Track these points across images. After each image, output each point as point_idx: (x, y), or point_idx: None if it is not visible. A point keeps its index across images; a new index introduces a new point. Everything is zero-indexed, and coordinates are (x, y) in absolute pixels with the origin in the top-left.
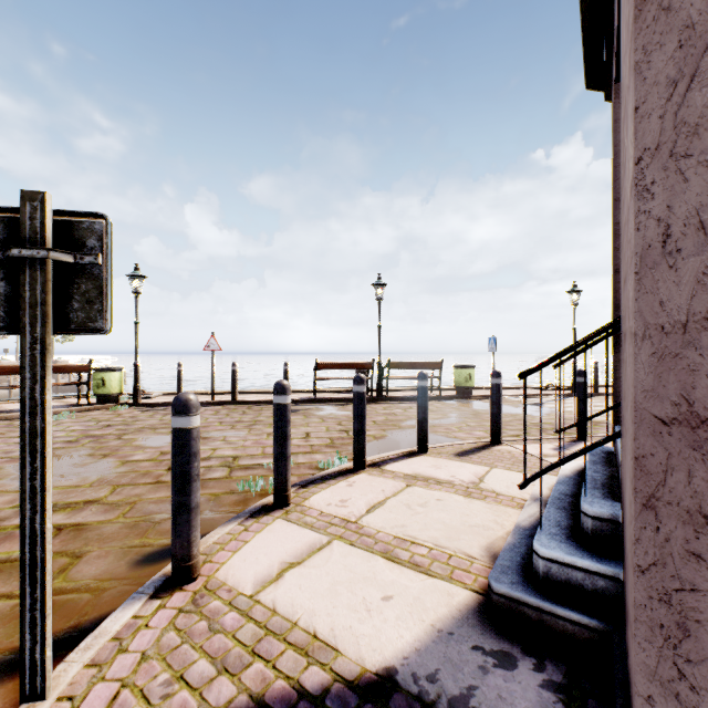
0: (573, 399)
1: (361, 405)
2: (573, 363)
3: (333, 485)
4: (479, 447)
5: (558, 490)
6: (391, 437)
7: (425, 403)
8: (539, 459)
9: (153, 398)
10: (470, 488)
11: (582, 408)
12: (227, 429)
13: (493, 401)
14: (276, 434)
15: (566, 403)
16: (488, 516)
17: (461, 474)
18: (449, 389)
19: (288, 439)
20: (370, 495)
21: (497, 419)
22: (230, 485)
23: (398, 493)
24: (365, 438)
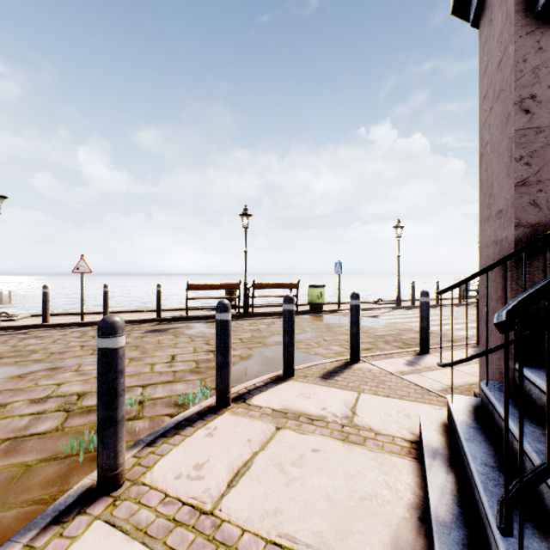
0: (399, 311)
1: (224, 335)
2: (398, 283)
3: (189, 436)
4: (341, 366)
5: (476, 457)
6: (256, 357)
7: (291, 326)
8: (399, 378)
9: (17, 320)
10: (346, 426)
11: (425, 325)
12: (86, 355)
13: (353, 321)
14: (100, 391)
15: (395, 315)
16: (376, 474)
17: (332, 404)
18: (304, 305)
19: (119, 396)
20: (233, 450)
21: (356, 338)
22: (56, 443)
23: (267, 444)
24: (229, 371)
